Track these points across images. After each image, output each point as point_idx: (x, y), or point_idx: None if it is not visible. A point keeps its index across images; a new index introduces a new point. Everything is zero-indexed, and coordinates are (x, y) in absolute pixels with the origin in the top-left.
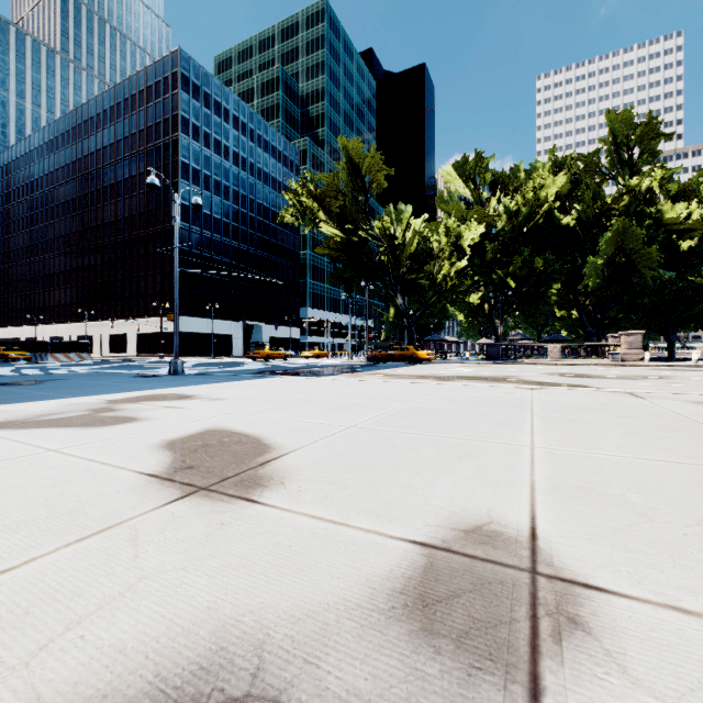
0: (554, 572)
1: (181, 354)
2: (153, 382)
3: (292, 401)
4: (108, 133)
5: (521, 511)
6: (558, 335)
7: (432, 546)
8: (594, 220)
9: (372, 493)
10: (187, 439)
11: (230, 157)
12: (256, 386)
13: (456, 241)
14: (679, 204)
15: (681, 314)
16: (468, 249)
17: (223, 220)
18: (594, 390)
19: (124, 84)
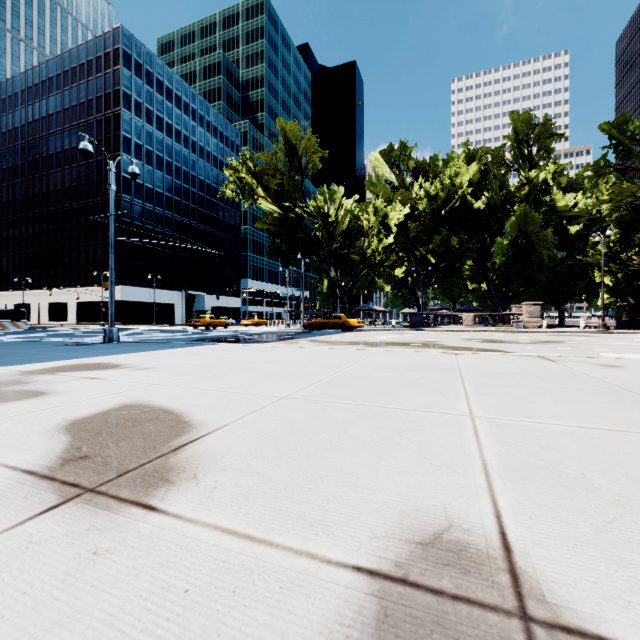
0: (551, 616)
1: (123, 322)
2: (82, 351)
3: (225, 369)
4: (46, 104)
5: (482, 506)
6: (471, 305)
7: (383, 575)
8: (501, 205)
9: (305, 487)
10: (94, 418)
11: (172, 134)
12: (191, 353)
13: (383, 219)
14: (568, 195)
15: (570, 288)
16: (394, 228)
17: (165, 194)
18: (511, 354)
19: (64, 56)
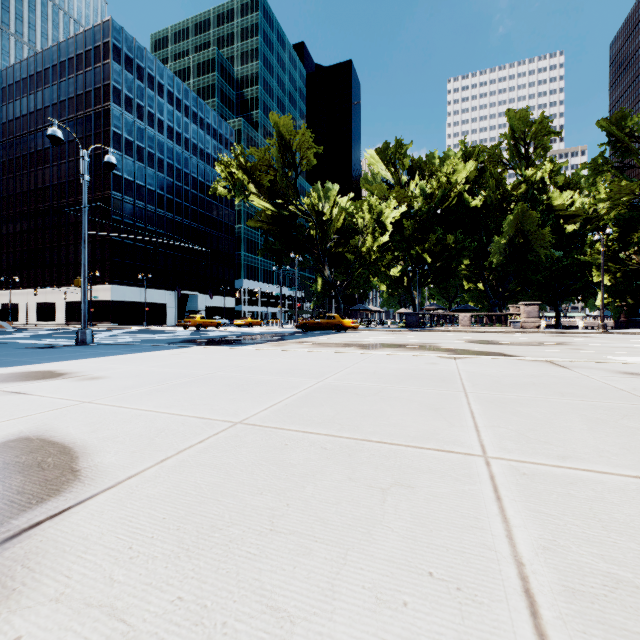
0: None
1: (113, 322)
2: (41, 355)
3: (186, 379)
4: (35, 98)
5: None
6: (467, 305)
7: None
8: (497, 204)
9: None
10: None
11: (164, 131)
12: (160, 358)
13: (379, 217)
14: (565, 194)
15: (566, 288)
16: (389, 226)
17: (157, 191)
18: (515, 359)
19: (52, 50)
